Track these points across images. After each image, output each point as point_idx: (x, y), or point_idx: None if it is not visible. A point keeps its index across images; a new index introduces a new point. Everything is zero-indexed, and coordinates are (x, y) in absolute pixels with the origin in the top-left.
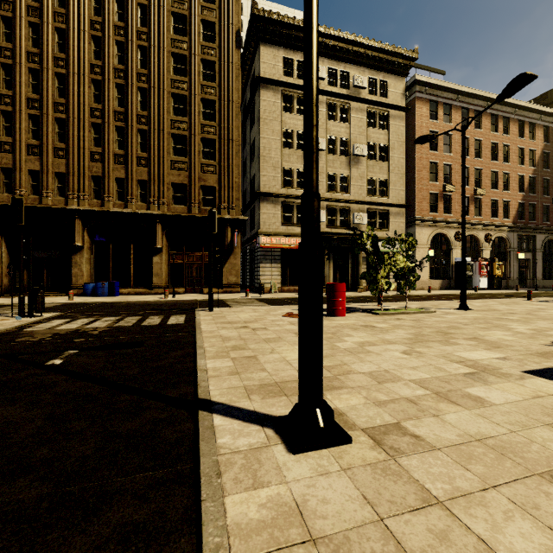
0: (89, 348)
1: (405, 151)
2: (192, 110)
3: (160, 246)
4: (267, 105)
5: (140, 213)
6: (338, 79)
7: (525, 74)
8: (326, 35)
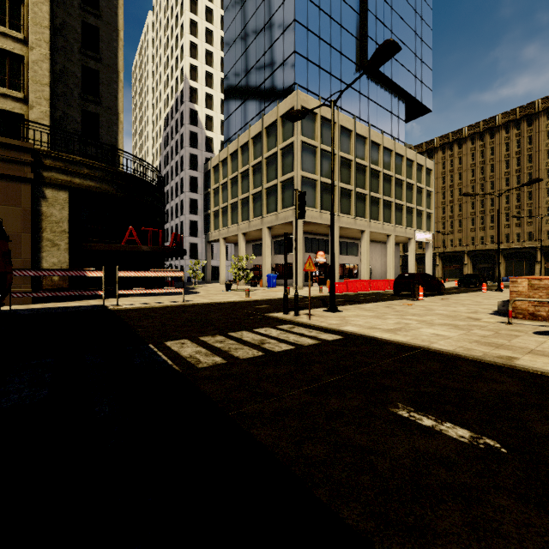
0: None
1: None
2: None
3: (539, 260)
4: None
5: (528, 247)
6: None
7: None
8: None
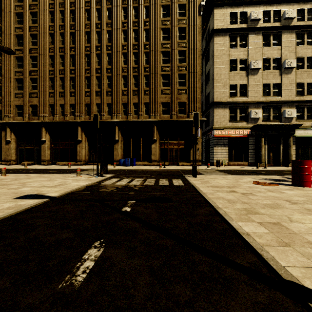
0: (140, 200)
1: None
2: (172, 58)
3: (155, 138)
4: (218, 46)
5: (145, 121)
6: (271, 17)
7: None
8: None
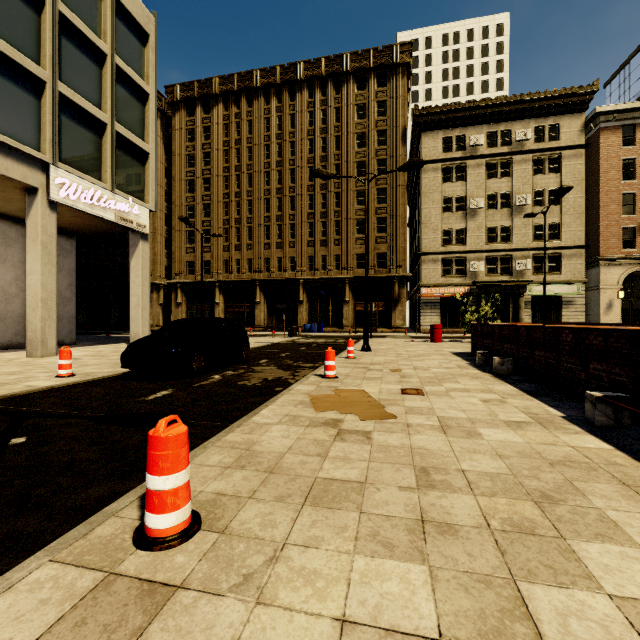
0: (320, 344)
1: (590, 186)
2: (369, 199)
3: (348, 299)
4: (428, 181)
5: (335, 278)
6: (498, 140)
7: (561, 188)
8: (483, 107)
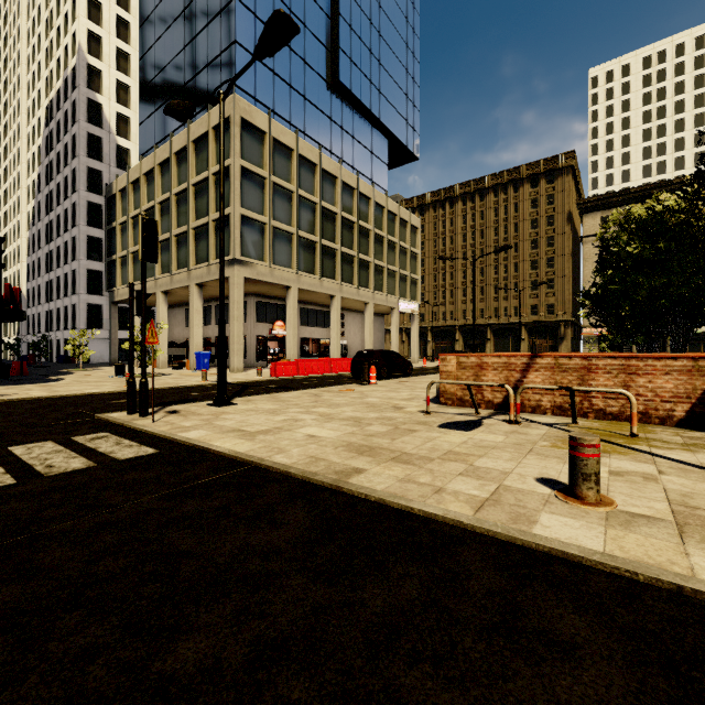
0: None
1: None
2: (540, 266)
3: (523, 337)
4: (588, 250)
5: (514, 323)
6: None
7: None
8: (634, 192)
